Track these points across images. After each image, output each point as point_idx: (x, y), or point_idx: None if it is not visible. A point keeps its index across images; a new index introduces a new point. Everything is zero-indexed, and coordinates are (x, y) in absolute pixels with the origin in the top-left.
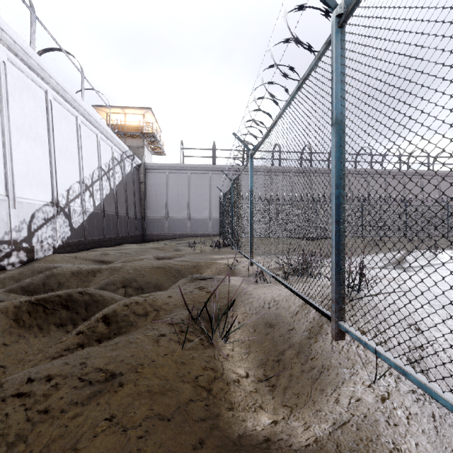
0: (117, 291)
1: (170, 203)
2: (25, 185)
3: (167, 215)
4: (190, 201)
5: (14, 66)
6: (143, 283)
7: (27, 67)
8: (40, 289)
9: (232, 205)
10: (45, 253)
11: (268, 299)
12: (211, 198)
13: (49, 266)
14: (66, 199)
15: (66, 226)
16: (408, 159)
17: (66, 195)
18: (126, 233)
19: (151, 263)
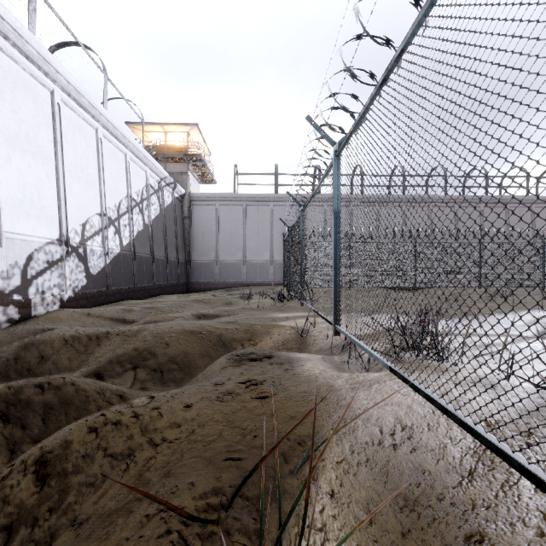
0: (122, 374)
1: (221, 243)
2: (19, 215)
3: (217, 258)
4: (245, 240)
5: (4, 53)
6: (164, 360)
7: (23, 56)
8: (9, 366)
9: (302, 241)
10: (48, 308)
11: (388, 422)
12: (272, 236)
13: (38, 329)
14: (81, 237)
15: (81, 272)
16: (538, 182)
17: (81, 230)
18: (165, 281)
19: (182, 326)
